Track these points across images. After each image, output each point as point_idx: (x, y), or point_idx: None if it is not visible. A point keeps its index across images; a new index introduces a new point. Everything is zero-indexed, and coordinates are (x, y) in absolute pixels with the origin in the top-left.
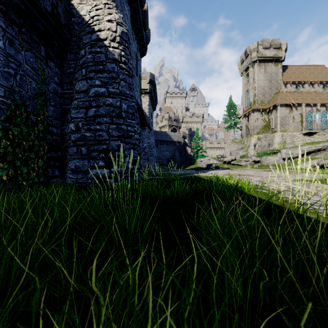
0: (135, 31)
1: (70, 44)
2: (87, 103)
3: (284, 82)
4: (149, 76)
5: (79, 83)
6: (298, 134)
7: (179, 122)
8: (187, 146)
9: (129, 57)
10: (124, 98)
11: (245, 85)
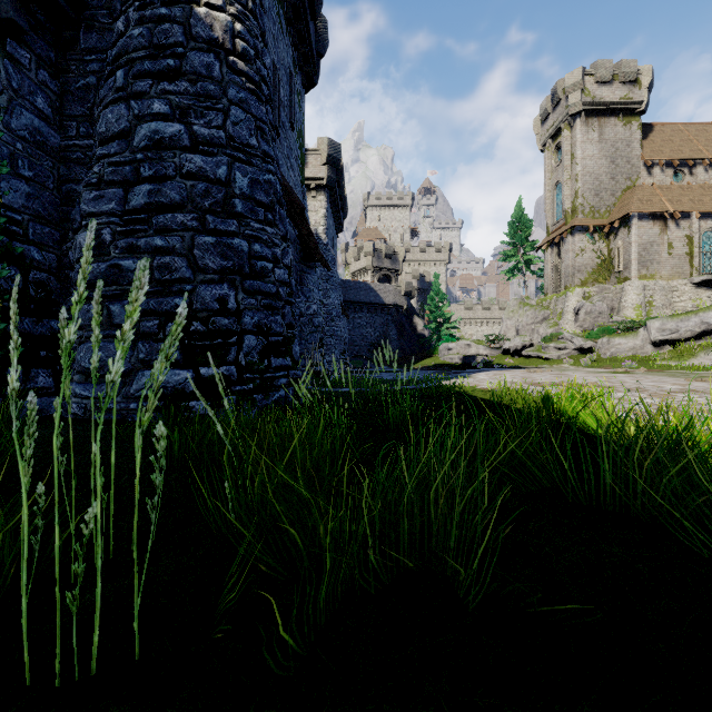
0: (286, 11)
1: (88, 4)
2: (128, 170)
3: (647, 163)
4: (328, 147)
5: (106, 112)
6: (682, 283)
7: (397, 261)
8: (416, 315)
9: (261, 44)
10: (242, 157)
11: (551, 173)
